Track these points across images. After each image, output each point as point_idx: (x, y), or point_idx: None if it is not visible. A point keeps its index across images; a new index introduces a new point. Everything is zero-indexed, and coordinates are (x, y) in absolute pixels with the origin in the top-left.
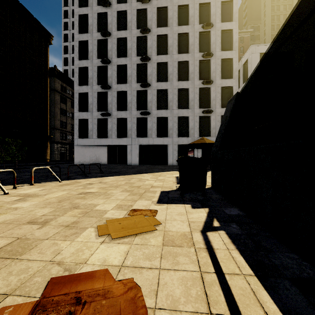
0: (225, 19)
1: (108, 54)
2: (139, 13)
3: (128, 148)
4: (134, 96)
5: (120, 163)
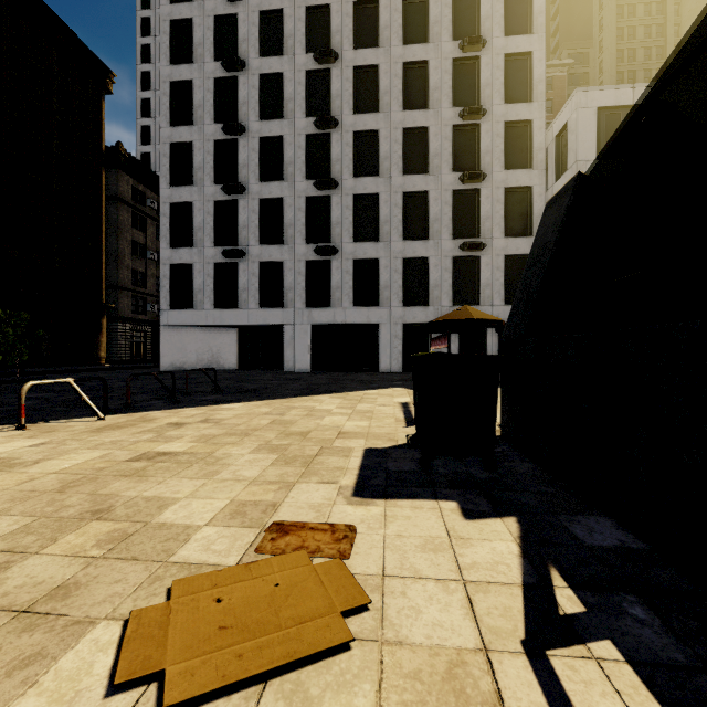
0: (515, 28)
1: (238, 113)
2: (311, 15)
3: (286, 332)
4: (300, 210)
5: (268, 368)
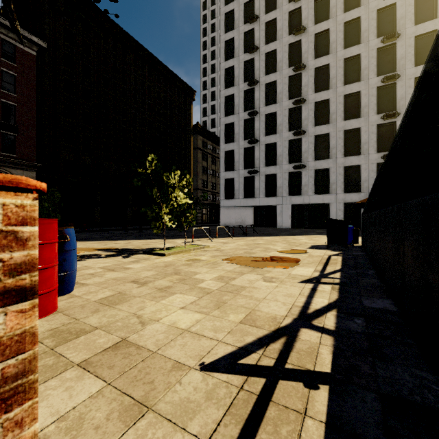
0: (423, 18)
1: (255, 105)
2: (291, 47)
3: (278, 208)
4: (285, 147)
5: (268, 226)
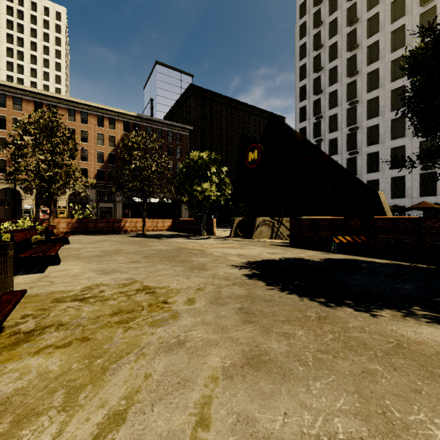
0: None
1: (321, 133)
2: (349, 85)
3: None
4: (344, 164)
5: None
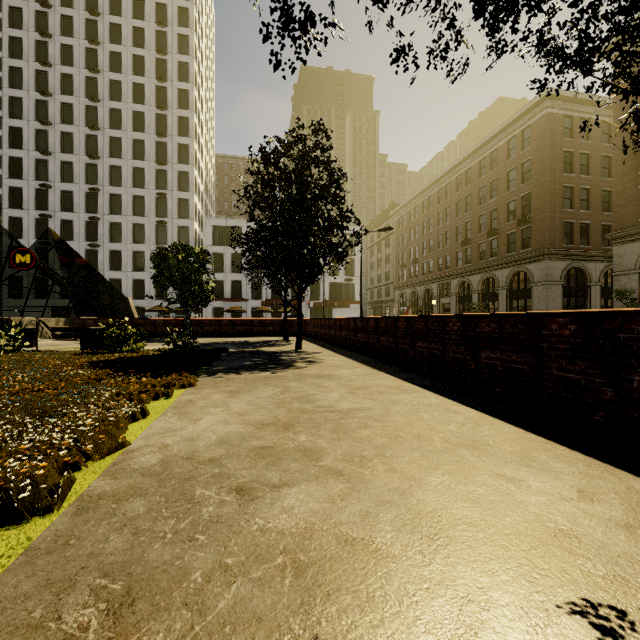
0: (183, 188)
1: (49, 207)
2: (89, 166)
3: None
4: (83, 255)
5: None
